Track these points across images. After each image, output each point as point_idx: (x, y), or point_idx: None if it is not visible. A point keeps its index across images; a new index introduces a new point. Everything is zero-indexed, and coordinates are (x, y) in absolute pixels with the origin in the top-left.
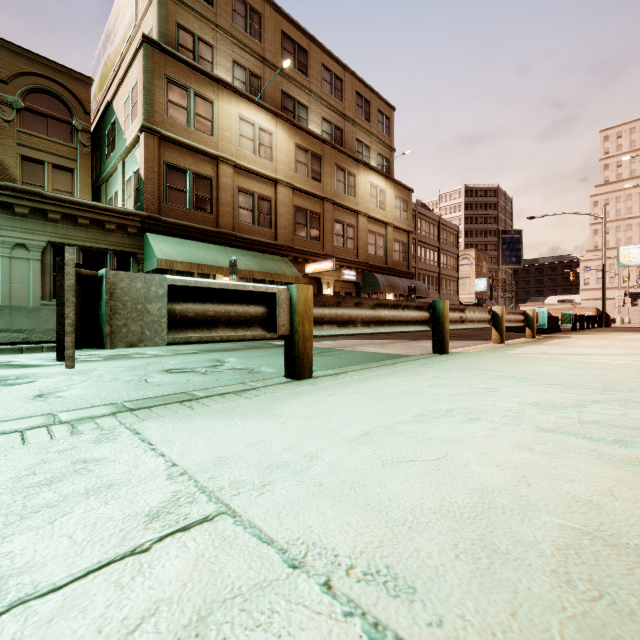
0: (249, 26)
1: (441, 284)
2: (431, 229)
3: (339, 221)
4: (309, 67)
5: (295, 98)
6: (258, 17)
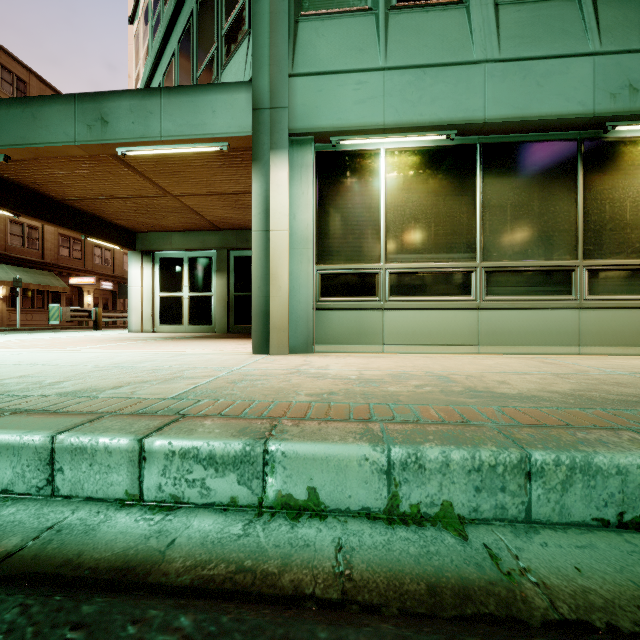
0: (16, 91)
1: None
2: None
3: (98, 245)
4: None
5: None
6: (24, 85)
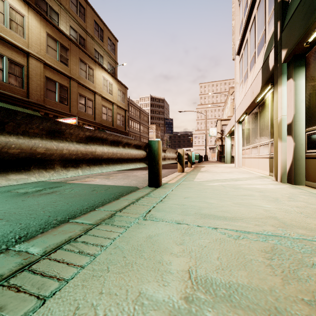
0: None
1: (141, 140)
2: (136, 112)
3: (82, 95)
4: None
5: (47, 3)
6: None
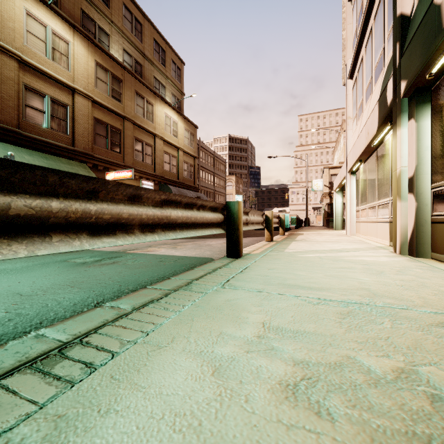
0: None
1: (215, 197)
2: (209, 159)
3: (139, 139)
4: (111, 0)
5: (96, 22)
6: None
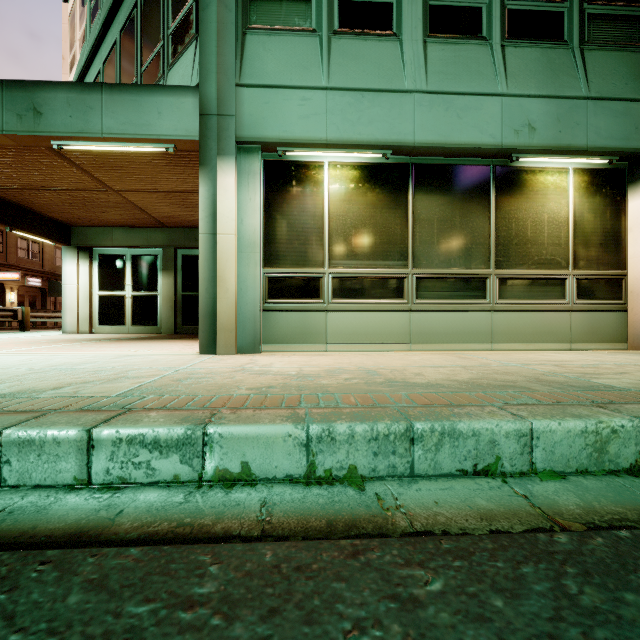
0: None
1: None
2: None
3: (24, 237)
4: None
5: None
6: None
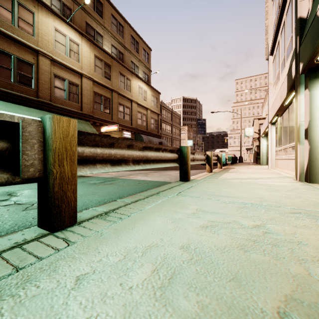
0: None
1: (173, 142)
2: (168, 115)
3: (121, 104)
4: (103, 13)
5: (95, 29)
6: None
